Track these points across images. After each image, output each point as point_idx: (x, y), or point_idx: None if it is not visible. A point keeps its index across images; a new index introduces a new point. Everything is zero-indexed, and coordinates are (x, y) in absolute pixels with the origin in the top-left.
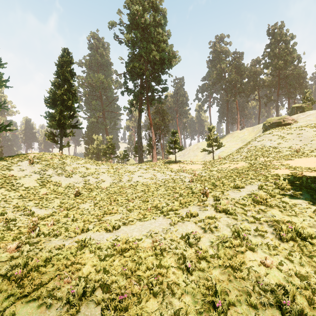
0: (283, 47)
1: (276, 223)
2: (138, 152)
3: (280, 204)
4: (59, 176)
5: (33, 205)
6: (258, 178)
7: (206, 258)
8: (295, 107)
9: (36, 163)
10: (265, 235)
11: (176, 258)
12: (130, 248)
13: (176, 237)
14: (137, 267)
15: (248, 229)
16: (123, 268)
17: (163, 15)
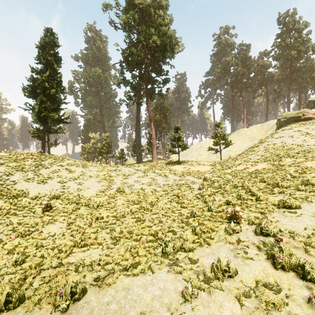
0: (296, 36)
1: None
2: (137, 151)
3: None
4: (29, 181)
5: None
6: (311, 190)
7: None
8: (312, 101)
9: None
10: None
11: None
12: None
13: None
14: None
15: None
16: None
17: None
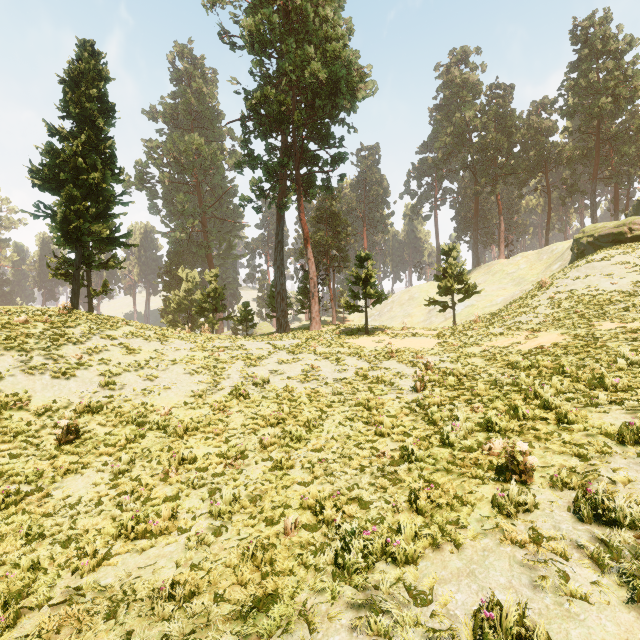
0: (610, 67)
1: None
2: (277, 308)
3: None
4: (33, 374)
5: None
6: None
7: None
8: None
9: None
10: None
11: None
12: None
13: None
14: None
15: None
16: None
17: None
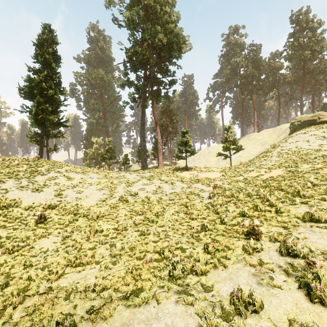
0: (310, 35)
1: None
2: (142, 157)
3: None
4: (22, 190)
5: None
6: None
7: None
8: None
9: None
10: None
11: None
12: None
13: None
14: None
15: None
16: None
17: None
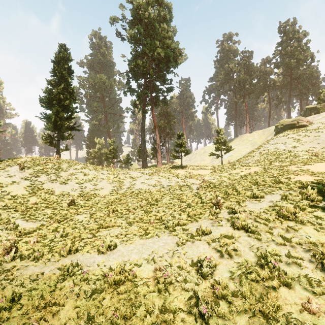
0: (296, 45)
1: (314, 246)
2: (142, 157)
3: (313, 220)
4: (53, 182)
5: (19, 217)
6: (278, 186)
7: (226, 297)
8: (309, 108)
9: (27, 168)
10: (301, 264)
11: (186, 295)
12: (125, 279)
13: (184, 263)
14: (133, 310)
15: (277, 254)
16: (114, 313)
17: (168, 10)
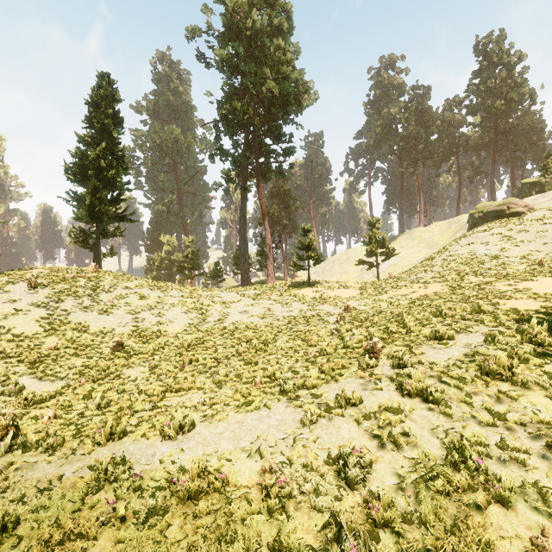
0: (504, 76)
1: (548, 429)
2: (242, 266)
3: (544, 380)
4: (87, 311)
5: (26, 372)
6: (478, 319)
7: (392, 524)
8: (527, 183)
9: (43, 287)
10: (526, 461)
11: (318, 520)
12: (208, 489)
13: (315, 458)
14: (221, 548)
15: (482, 443)
16: None
17: (286, 15)
